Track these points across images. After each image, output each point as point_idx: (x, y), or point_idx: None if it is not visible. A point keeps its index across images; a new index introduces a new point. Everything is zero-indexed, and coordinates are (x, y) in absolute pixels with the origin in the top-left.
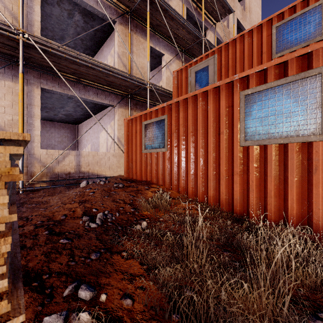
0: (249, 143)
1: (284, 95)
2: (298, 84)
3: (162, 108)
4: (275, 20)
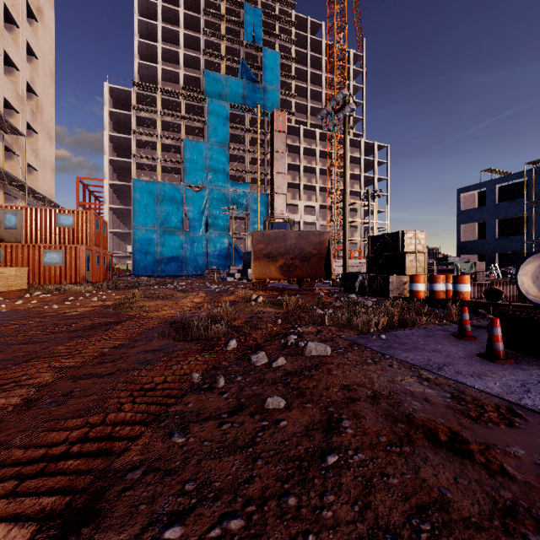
0: (46, 265)
1: (55, 254)
2: (59, 252)
3: None
4: (57, 211)
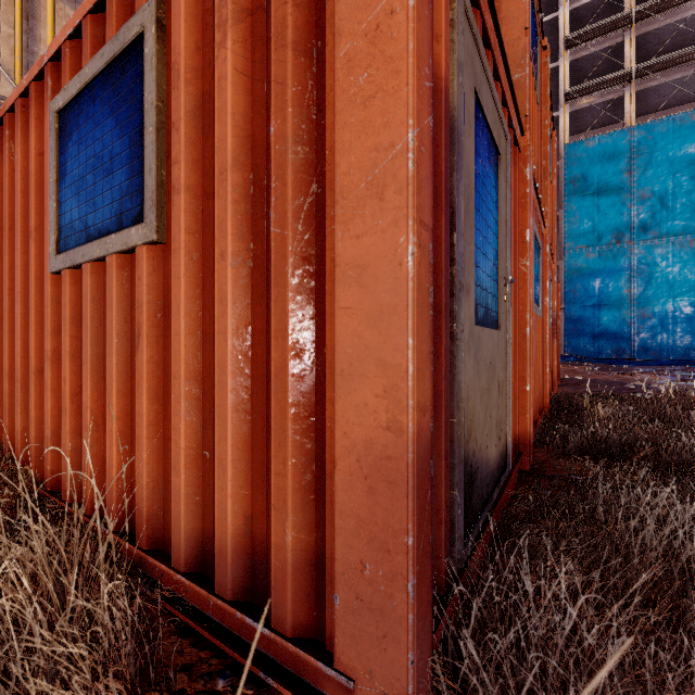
0: (60, 262)
1: (104, 106)
2: (121, 68)
3: None
4: None
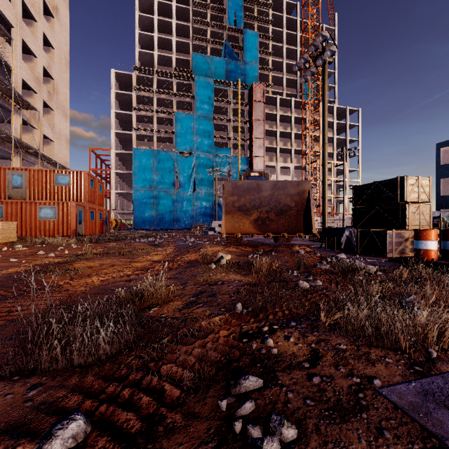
0: (41, 219)
1: (49, 209)
2: (52, 208)
3: (1, 201)
4: (56, 172)
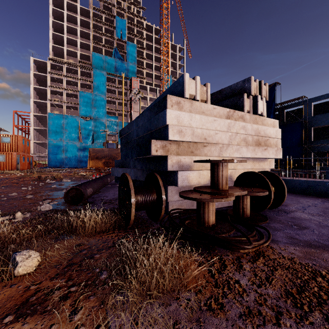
0: None
1: (1, 156)
2: (2, 155)
3: None
4: (1, 135)
